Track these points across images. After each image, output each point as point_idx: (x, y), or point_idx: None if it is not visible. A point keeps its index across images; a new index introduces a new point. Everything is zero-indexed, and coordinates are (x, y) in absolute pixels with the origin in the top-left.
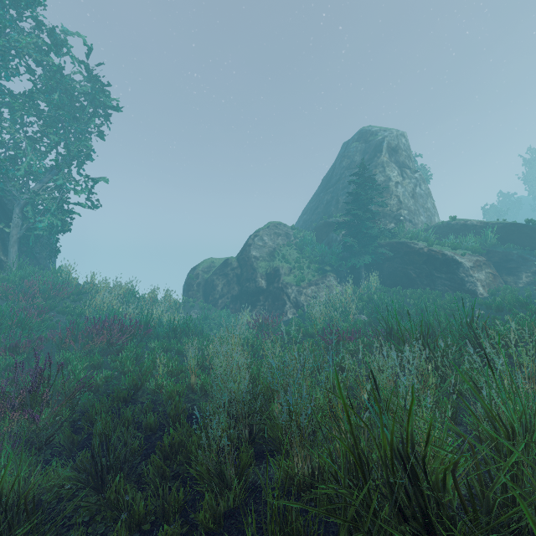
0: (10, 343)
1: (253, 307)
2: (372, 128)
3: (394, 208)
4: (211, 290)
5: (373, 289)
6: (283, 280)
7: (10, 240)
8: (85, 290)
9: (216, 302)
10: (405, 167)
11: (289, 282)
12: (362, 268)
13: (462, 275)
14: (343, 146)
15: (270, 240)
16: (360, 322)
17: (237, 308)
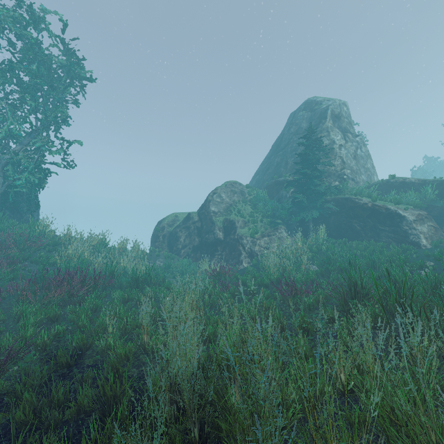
0: None
1: (212, 257)
2: (317, 98)
3: (338, 167)
4: (175, 241)
5: (321, 240)
6: (239, 232)
7: None
8: (61, 241)
9: (179, 252)
10: (347, 132)
11: (244, 234)
12: (310, 221)
13: (406, 227)
14: (291, 115)
15: (227, 197)
16: (313, 272)
17: (197, 257)
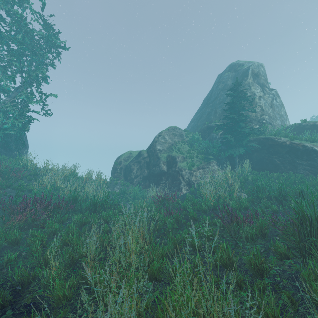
0: None
1: (157, 185)
2: (239, 62)
3: (258, 114)
4: (129, 172)
5: (246, 172)
6: (179, 165)
7: None
8: (41, 172)
9: (132, 181)
10: (264, 87)
11: (183, 167)
12: (236, 157)
13: None
14: (218, 76)
15: (169, 138)
16: (246, 200)
17: (146, 185)
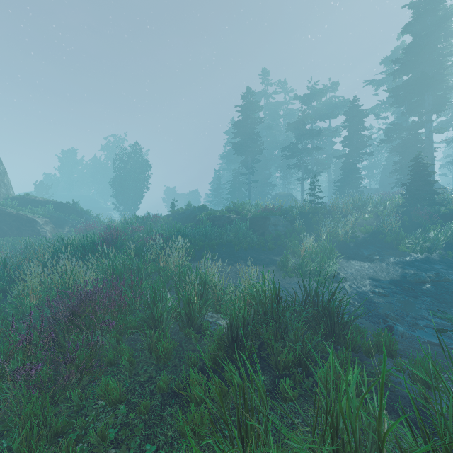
0: None
1: None
2: None
3: None
4: None
5: None
6: None
7: None
8: None
9: None
10: None
11: None
12: None
13: (39, 228)
14: None
15: None
16: None
17: None
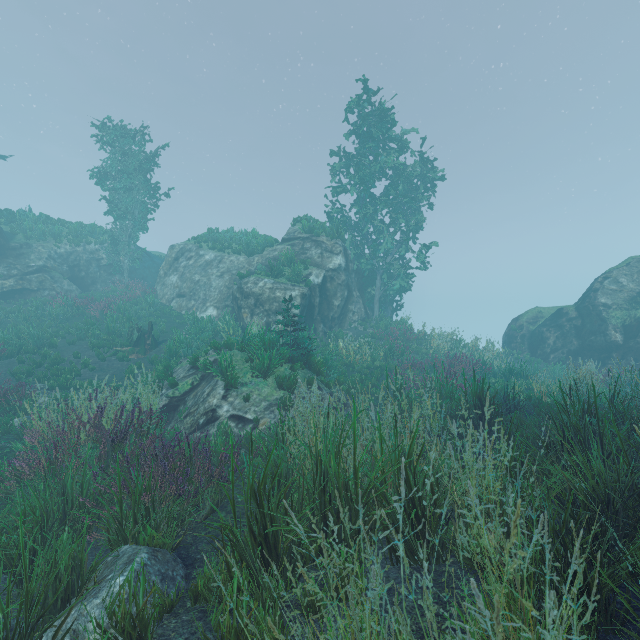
0: (408, 363)
1: (601, 366)
2: None
3: None
4: (539, 343)
5: None
6: None
7: (375, 299)
8: (420, 336)
9: (546, 357)
10: None
11: None
12: None
13: None
14: None
15: (630, 282)
16: None
17: (576, 365)
